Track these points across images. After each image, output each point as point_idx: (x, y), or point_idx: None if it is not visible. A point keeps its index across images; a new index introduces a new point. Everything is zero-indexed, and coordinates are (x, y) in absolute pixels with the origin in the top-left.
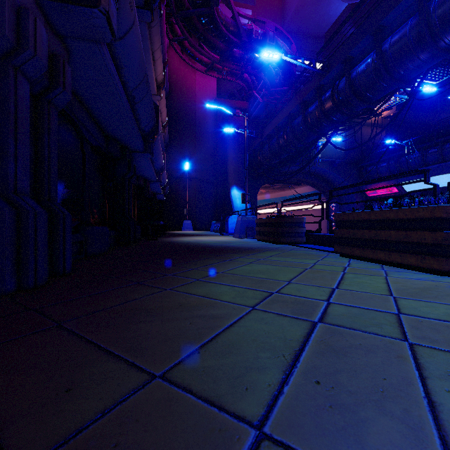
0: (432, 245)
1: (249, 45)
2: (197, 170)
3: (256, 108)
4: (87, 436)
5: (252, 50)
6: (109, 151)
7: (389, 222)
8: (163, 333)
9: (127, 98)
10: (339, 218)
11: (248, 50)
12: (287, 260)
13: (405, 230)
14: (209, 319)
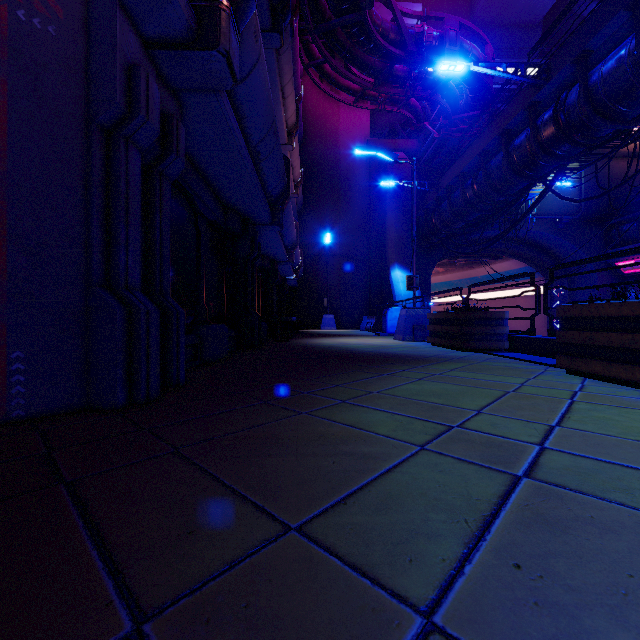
0: None
1: (418, 56)
2: (342, 243)
3: (430, 147)
4: (214, 590)
5: (423, 64)
6: (228, 226)
7: None
8: (299, 473)
9: (250, 155)
10: (566, 313)
11: (417, 63)
12: (476, 377)
13: None
14: (360, 459)
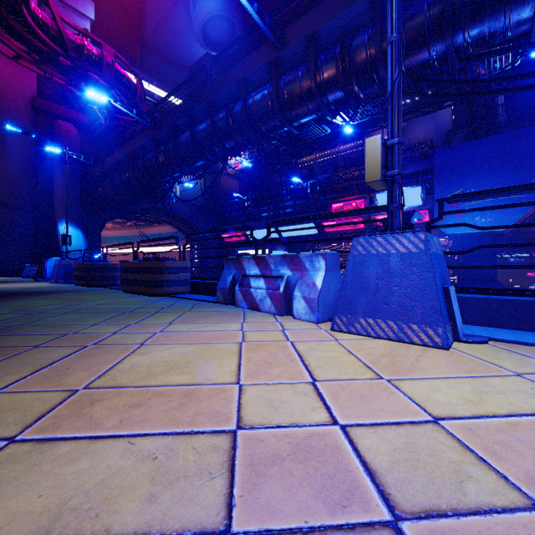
0: (150, 281)
1: (79, 62)
2: (0, 190)
3: (99, 129)
4: None
5: (84, 69)
6: None
7: (139, 269)
8: None
9: None
10: (122, 265)
11: (79, 66)
12: (72, 297)
13: (143, 274)
14: None
